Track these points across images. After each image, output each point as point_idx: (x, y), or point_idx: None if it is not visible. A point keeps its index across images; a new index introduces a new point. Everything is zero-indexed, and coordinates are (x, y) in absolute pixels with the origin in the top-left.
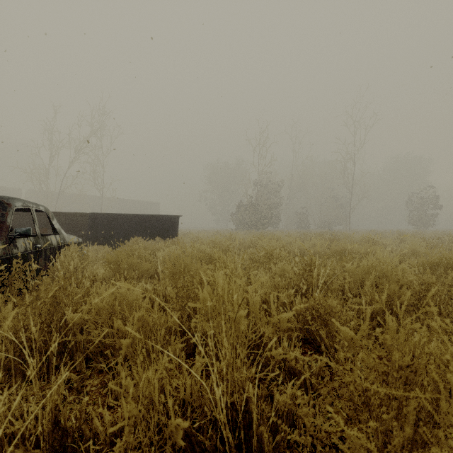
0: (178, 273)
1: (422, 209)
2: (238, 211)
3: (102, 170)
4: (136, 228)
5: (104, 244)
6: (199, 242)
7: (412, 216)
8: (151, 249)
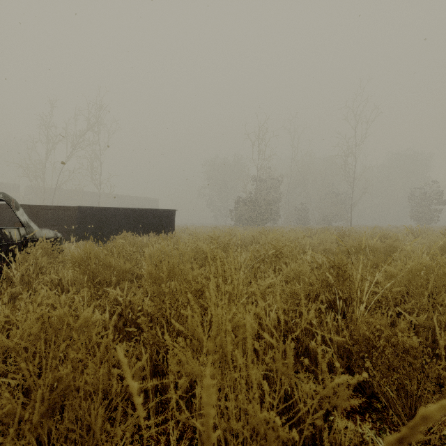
0: (160, 278)
1: (425, 205)
2: (237, 206)
3: (100, 166)
4: (129, 223)
5: (94, 240)
6: (193, 237)
7: (414, 211)
8: (136, 245)
